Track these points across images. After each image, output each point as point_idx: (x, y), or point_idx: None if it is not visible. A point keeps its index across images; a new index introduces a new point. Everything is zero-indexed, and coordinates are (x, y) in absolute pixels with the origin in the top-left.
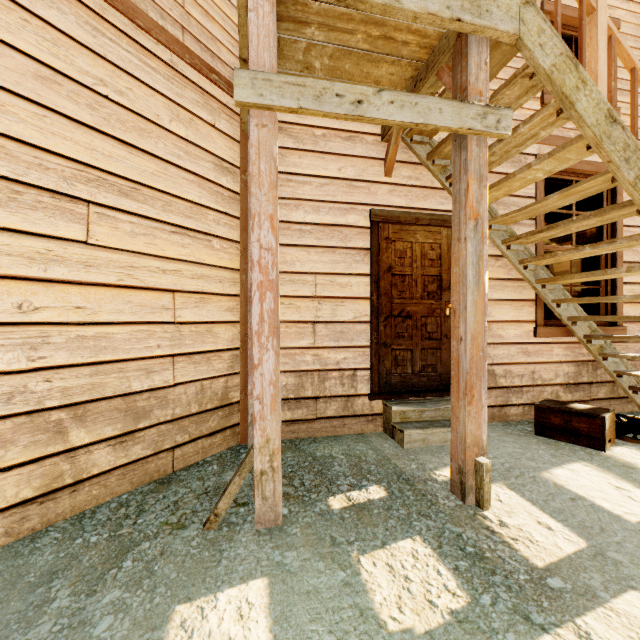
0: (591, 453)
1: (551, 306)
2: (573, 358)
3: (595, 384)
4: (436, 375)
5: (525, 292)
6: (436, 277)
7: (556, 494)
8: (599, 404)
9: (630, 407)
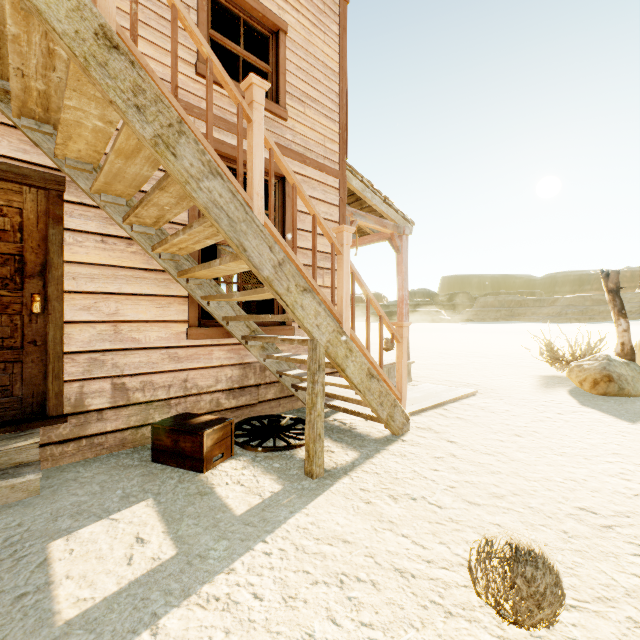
0: (185, 479)
1: (202, 304)
2: (238, 360)
3: (264, 385)
4: (12, 400)
5: (174, 287)
6: (12, 257)
7: (6, 592)
8: (268, 405)
9: (300, 404)
